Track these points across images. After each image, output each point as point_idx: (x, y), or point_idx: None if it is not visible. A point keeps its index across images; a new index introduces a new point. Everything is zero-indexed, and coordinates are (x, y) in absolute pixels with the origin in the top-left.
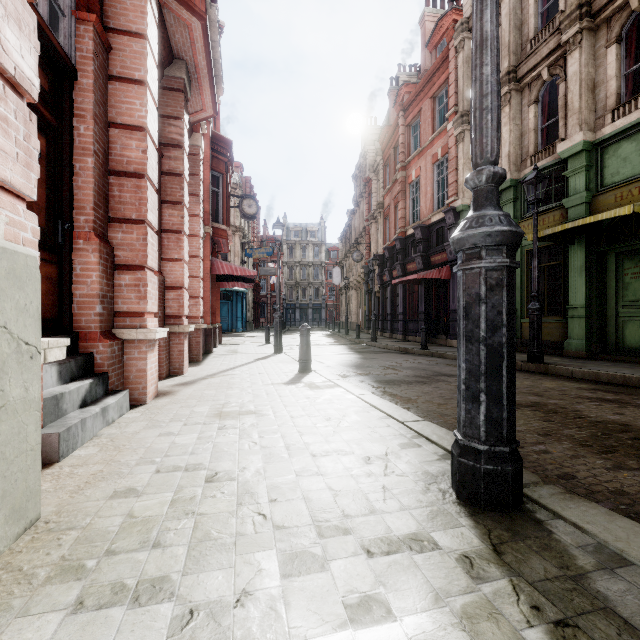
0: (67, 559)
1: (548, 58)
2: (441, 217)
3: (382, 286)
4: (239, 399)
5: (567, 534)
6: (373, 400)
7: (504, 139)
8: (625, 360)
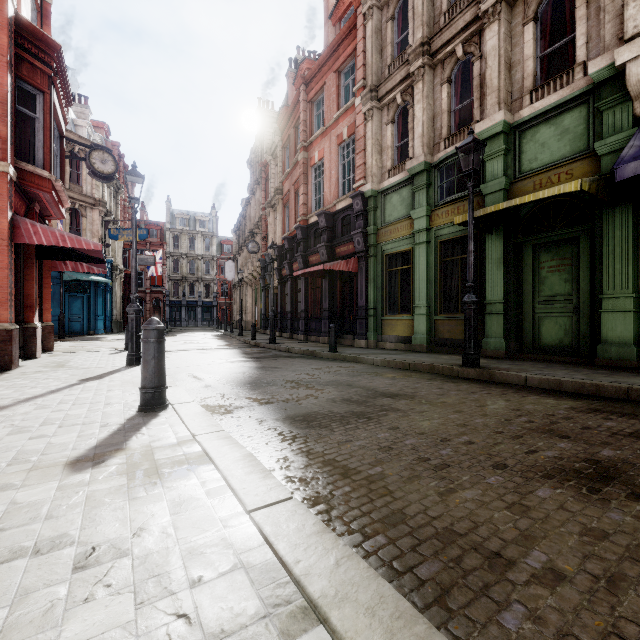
0: None
1: (463, 32)
2: (347, 204)
3: (281, 281)
4: None
5: None
6: (305, 549)
7: (417, 118)
8: (545, 359)
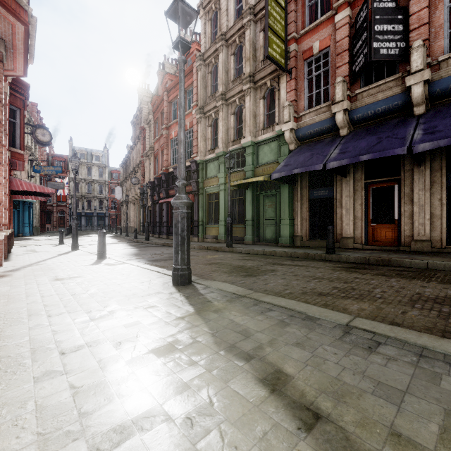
0: (31, 314)
1: (238, 94)
2: (189, 164)
3: (153, 203)
4: (64, 273)
5: (199, 286)
6: (145, 266)
7: (220, 129)
8: (265, 244)
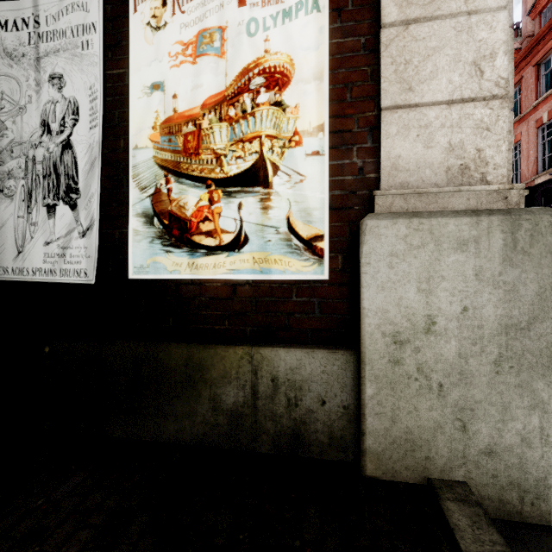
0: None
1: None
2: (547, 178)
3: None
4: None
5: None
6: None
7: None
8: None
